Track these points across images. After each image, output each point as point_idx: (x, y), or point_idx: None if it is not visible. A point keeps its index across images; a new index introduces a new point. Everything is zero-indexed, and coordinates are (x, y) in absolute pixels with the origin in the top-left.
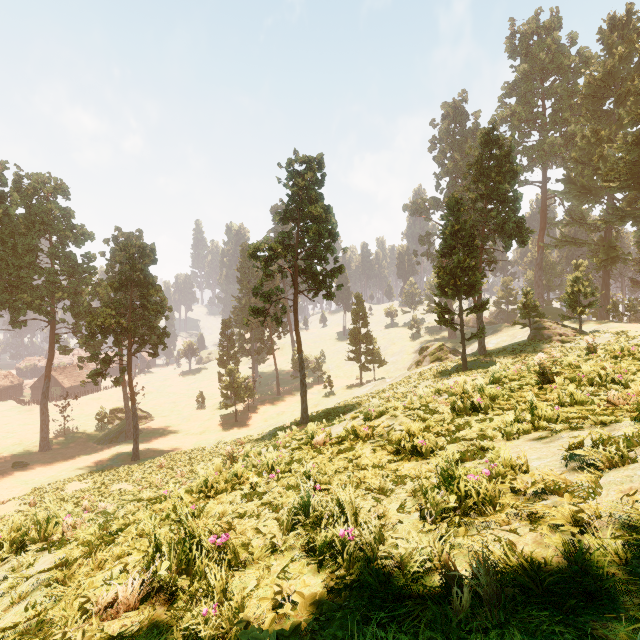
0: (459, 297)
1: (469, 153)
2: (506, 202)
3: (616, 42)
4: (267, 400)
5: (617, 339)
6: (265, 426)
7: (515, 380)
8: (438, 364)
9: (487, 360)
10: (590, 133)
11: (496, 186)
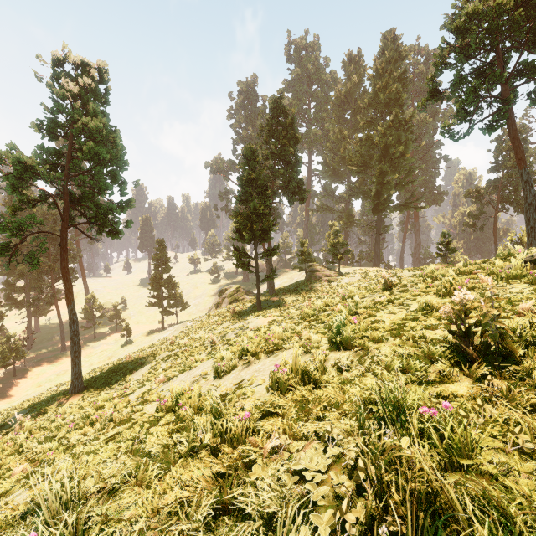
0: (255, 242)
1: (262, 116)
2: (291, 163)
3: (352, 72)
4: (46, 359)
5: (365, 278)
6: (34, 394)
7: (383, 341)
8: (236, 305)
9: (277, 299)
10: (338, 131)
11: (283, 148)
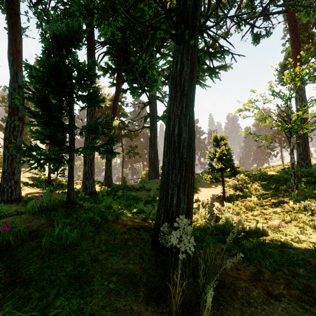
0: None
1: None
2: None
3: None
4: None
5: None
6: None
7: None
8: None
9: None
10: None
11: None
